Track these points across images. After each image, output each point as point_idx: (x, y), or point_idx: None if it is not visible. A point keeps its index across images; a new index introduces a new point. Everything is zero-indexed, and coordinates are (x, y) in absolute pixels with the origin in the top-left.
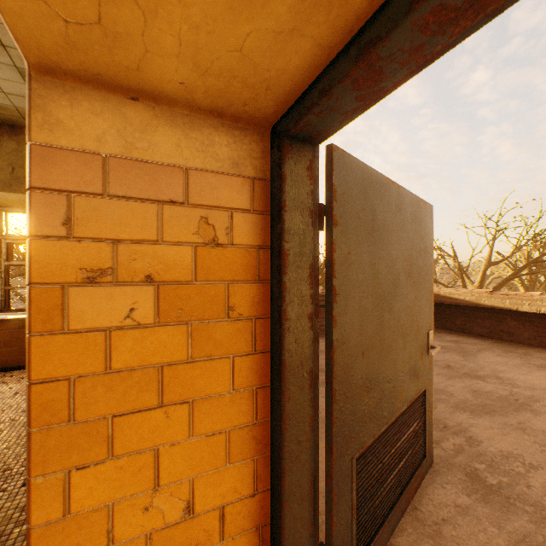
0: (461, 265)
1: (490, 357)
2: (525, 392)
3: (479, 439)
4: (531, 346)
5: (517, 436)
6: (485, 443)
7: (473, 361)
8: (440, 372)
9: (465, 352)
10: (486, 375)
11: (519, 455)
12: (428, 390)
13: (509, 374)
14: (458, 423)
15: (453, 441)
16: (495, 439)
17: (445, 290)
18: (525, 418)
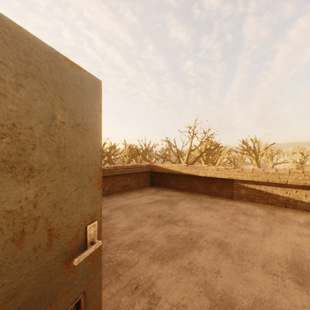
0: (179, 151)
1: (184, 205)
2: (197, 230)
3: (160, 295)
4: (204, 194)
5: (186, 280)
6: (162, 299)
7: (174, 209)
8: (153, 222)
9: (172, 203)
10: (179, 220)
11: (184, 307)
12: (90, 293)
13: (191, 216)
14: (149, 278)
15: (138, 307)
16: (171, 290)
17: (166, 165)
18: (194, 256)
